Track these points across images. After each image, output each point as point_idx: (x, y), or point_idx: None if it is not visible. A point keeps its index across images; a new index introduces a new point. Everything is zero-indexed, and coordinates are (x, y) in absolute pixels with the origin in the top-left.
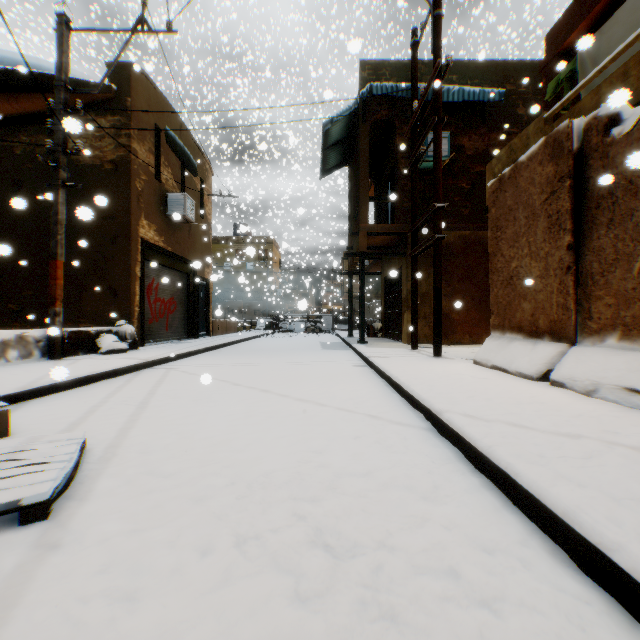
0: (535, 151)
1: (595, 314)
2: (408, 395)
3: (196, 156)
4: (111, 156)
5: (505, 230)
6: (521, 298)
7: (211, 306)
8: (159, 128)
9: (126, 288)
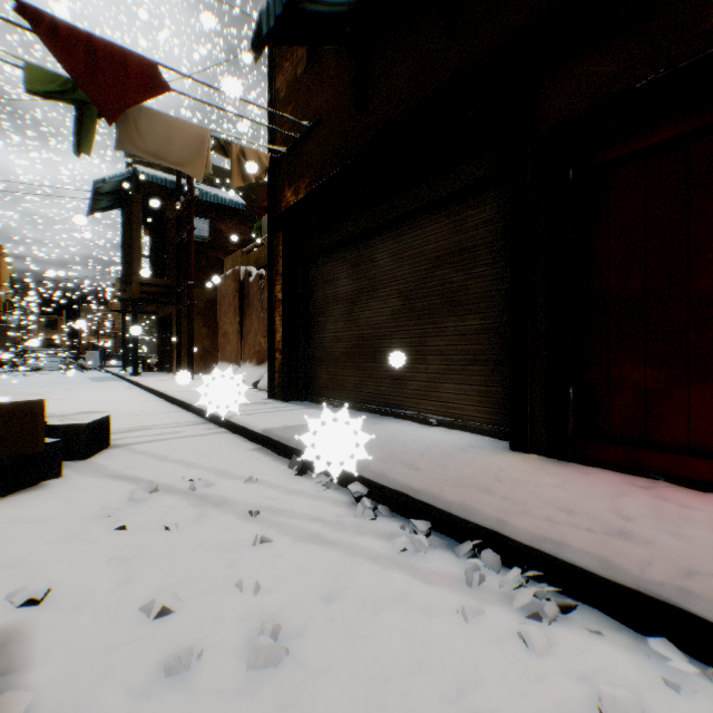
0: (231, 273)
1: (246, 353)
2: (157, 392)
3: None
4: None
5: (223, 307)
6: (228, 344)
7: None
8: None
9: None
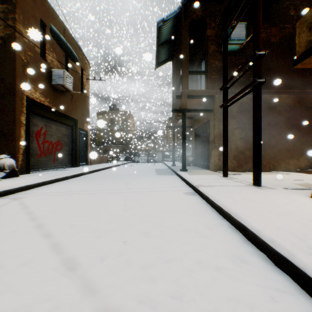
0: None
1: None
2: None
3: (77, 53)
4: (1, 34)
5: None
6: None
7: (89, 147)
8: (44, 23)
9: (12, 131)
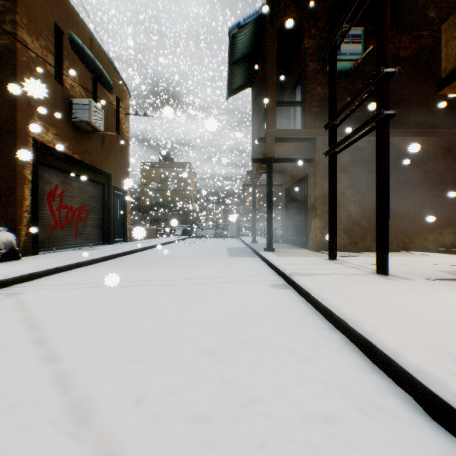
0: None
1: None
2: None
3: (111, 75)
4: None
5: None
6: None
7: (129, 215)
8: (61, 30)
9: (11, 191)
